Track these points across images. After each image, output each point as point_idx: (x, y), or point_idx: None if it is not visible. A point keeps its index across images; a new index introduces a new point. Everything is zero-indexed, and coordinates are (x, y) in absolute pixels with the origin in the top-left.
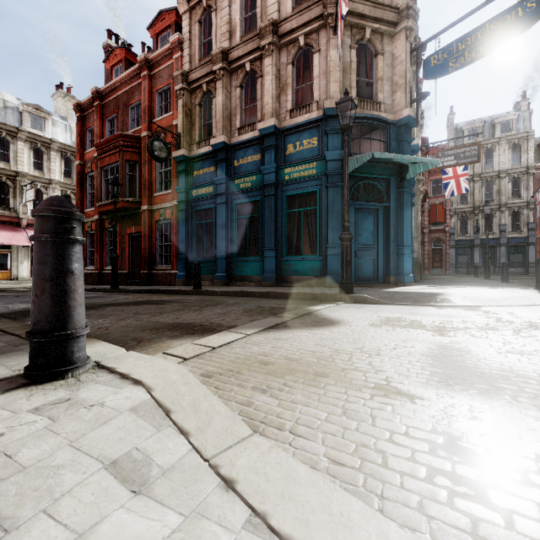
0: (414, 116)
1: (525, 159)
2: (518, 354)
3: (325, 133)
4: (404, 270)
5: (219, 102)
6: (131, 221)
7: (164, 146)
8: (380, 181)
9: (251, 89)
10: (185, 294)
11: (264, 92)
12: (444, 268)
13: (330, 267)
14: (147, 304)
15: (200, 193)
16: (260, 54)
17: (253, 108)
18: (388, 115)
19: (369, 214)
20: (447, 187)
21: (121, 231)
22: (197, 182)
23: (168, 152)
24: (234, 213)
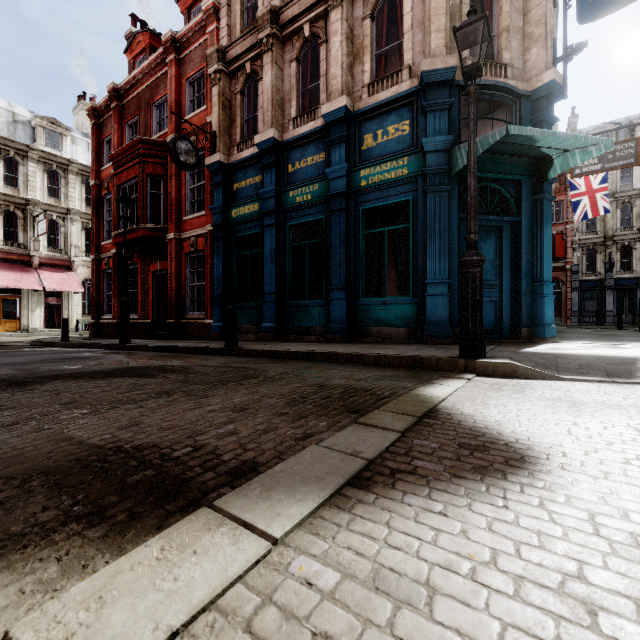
0: (560, 83)
1: None
2: None
3: (422, 112)
4: (544, 318)
5: (267, 83)
6: (155, 255)
7: (193, 148)
8: (506, 184)
9: (311, 64)
10: (211, 355)
11: (330, 61)
12: (563, 317)
13: (430, 313)
14: (126, 375)
15: (242, 213)
16: (324, 9)
17: (315, 96)
18: (518, 83)
19: (489, 234)
20: (577, 207)
21: (144, 268)
22: (237, 198)
23: (198, 156)
24: (288, 238)
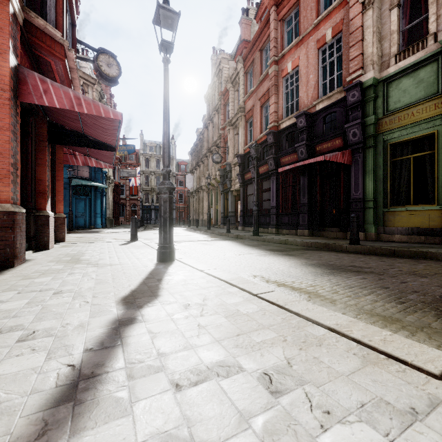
0: None
1: (172, 169)
2: (96, 235)
3: None
4: (97, 223)
5: None
6: None
7: None
8: (87, 188)
9: None
10: None
11: None
12: None
13: None
14: None
15: None
16: None
17: None
18: None
19: (83, 200)
20: (131, 181)
21: None
22: None
23: None
24: None
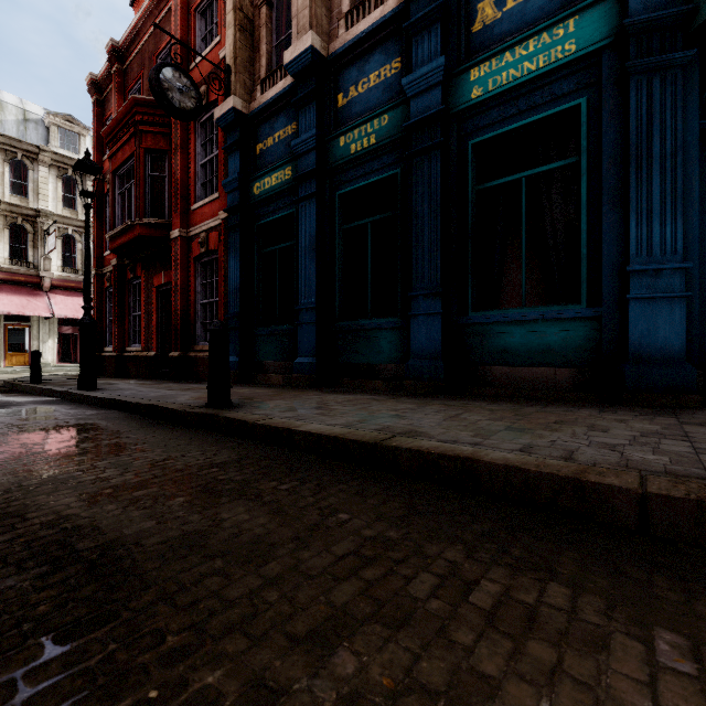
0: None
1: None
2: None
3: None
4: None
5: None
6: (159, 263)
7: (191, 85)
8: None
9: None
10: (170, 425)
11: None
12: None
13: (639, 337)
14: None
15: (267, 186)
16: None
17: None
18: None
19: None
20: None
21: (147, 283)
22: (262, 166)
23: (199, 99)
24: (338, 216)
